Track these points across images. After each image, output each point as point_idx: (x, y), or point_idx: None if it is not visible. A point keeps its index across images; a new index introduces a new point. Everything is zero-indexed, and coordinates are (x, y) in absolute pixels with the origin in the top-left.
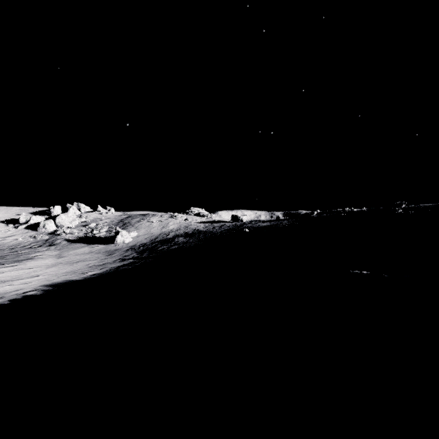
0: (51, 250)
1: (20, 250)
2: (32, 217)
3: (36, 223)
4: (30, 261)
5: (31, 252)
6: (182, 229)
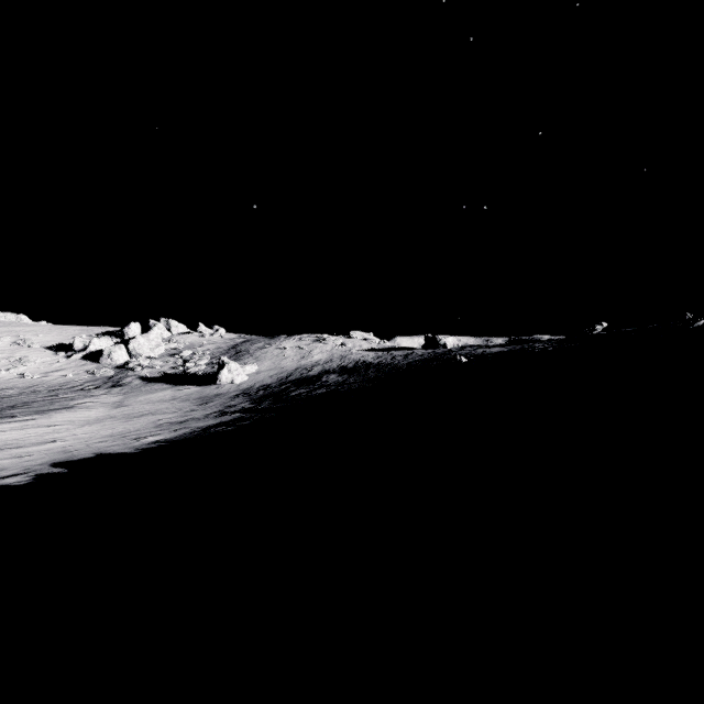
0: (111, 393)
1: (64, 392)
2: (93, 341)
3: (100, 350)
4: (63, 412)
5: (79, 396)
6: (336, 360)
